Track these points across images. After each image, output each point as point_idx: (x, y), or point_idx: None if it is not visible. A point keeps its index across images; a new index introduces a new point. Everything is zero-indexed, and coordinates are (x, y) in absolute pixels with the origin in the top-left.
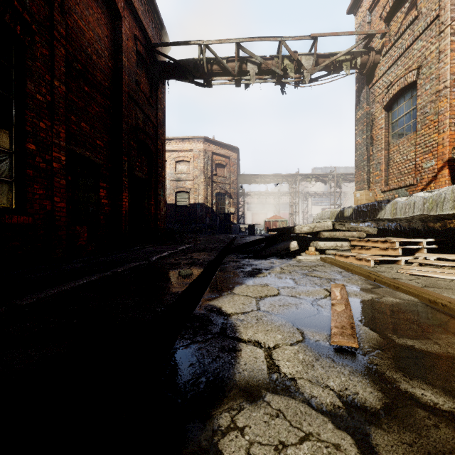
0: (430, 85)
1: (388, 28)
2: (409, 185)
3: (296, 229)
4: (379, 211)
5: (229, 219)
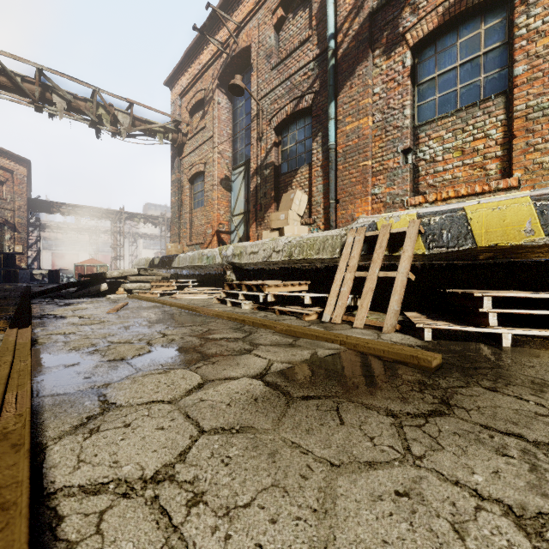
0: (210, 179)
1: (192, 120)
2: (201, 244)
3: (107, 274)
4: (173, 262)
5: (12, 261)
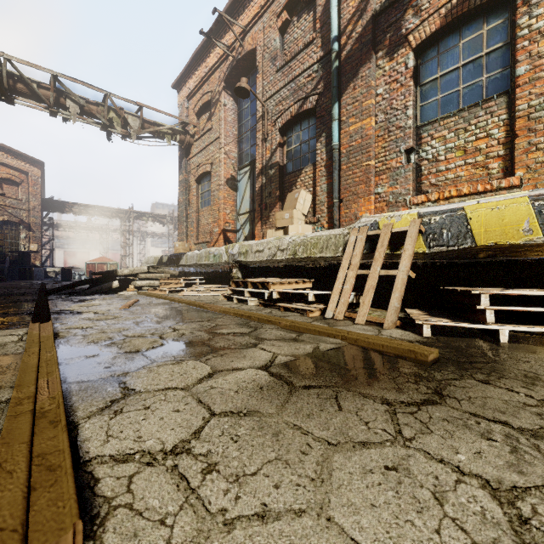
0: (217, 179)
1: (199, 122)
2: (208, 242)
3: (118, 272)
4: (180, 260)
5: (28, 259)
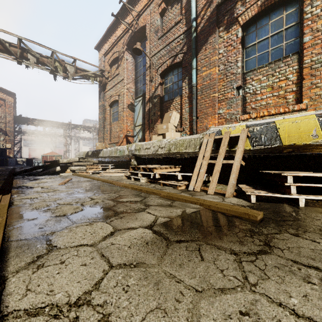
0: (122, 104)
1: (111, 70)
2: (116, 143)
3: (60, 161)
4: (99, 153)
5: (5, 153)
